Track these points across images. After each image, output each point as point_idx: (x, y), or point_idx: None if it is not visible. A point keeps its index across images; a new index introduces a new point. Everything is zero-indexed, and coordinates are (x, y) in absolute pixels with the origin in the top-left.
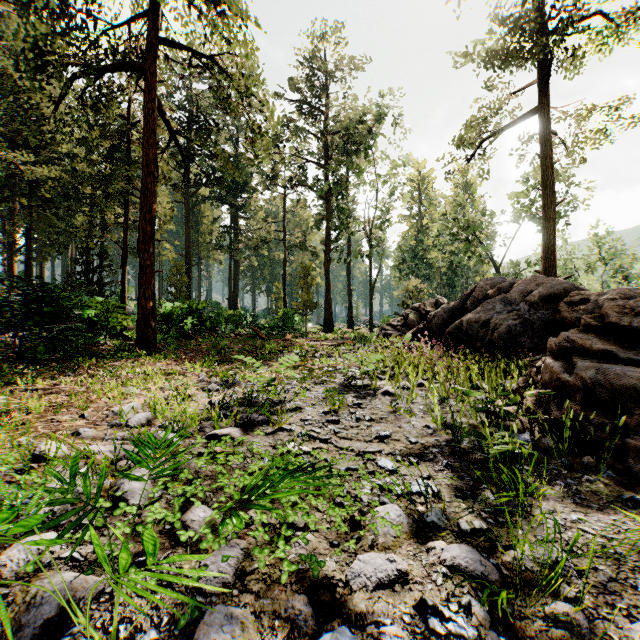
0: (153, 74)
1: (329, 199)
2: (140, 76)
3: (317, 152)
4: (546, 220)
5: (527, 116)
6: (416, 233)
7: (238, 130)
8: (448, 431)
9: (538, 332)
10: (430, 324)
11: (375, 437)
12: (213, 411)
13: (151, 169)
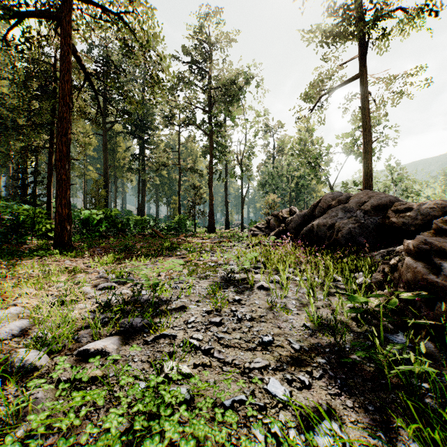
0: (69, 24)
1: (212, 135)
2: (58, 26)
3: (203, 102)
4: (366, 153)
5: (353, 78)
6: (273, 162)
7: (145, 83)
8: (326, 332)
9: (372, 233)
10: (288, 227)
11: (258, 343)
12: (90, 320)
13: (67, 101)
